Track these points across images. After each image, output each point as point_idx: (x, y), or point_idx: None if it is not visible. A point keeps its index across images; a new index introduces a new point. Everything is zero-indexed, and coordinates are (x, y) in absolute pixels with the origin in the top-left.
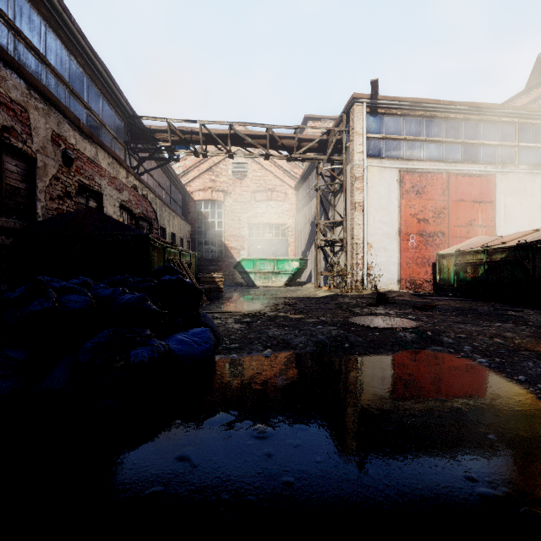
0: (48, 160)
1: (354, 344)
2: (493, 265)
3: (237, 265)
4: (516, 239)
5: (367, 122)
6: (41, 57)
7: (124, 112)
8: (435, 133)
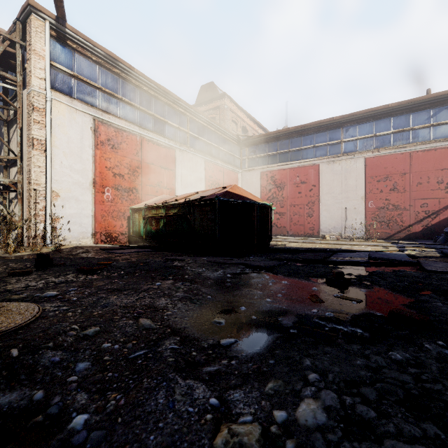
0: None
1: None
2: (170, 219)
3: None
4: (185, 198)
5: (52, 47)
6: None
7: None
8: (131, 97)
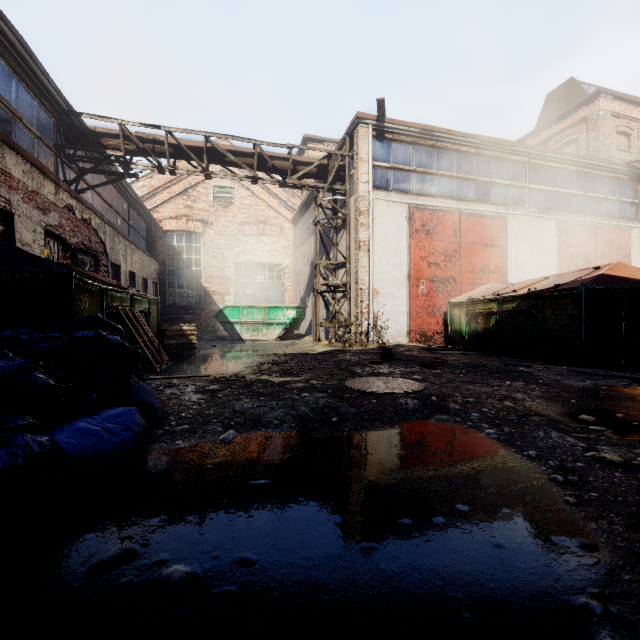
0: None
1: (344, 417)
2: (504, 316)
3: (219, 313)
4: (527, 287)
5: (373, 147)
6: None
7: (54, 105)
8: (447, 167)
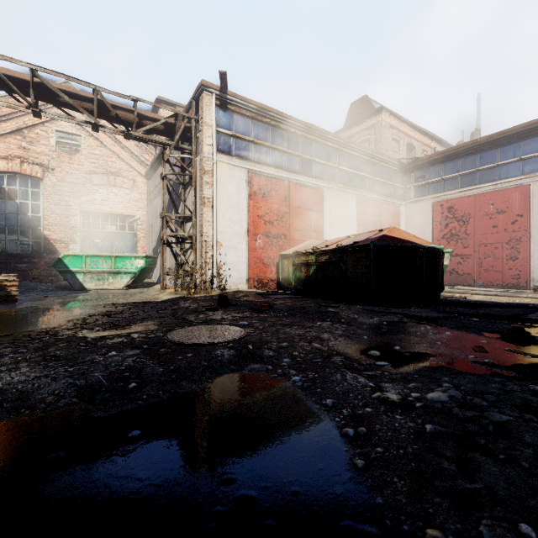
0: None
1: (147, 380)
2: (320, 266)
3: (58, 262)
4: (336, 243)
5: (217, 115)
6: None
7: None
8: (279, 143)
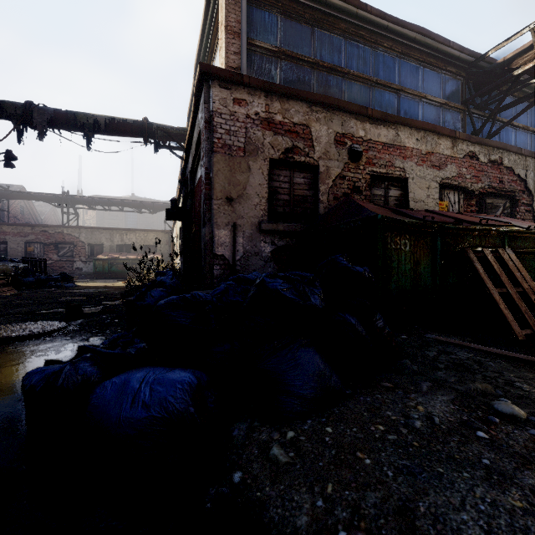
0: (331, 162)
1: None
2: None
3: None
4: None
5: None
6: (339, 71)
7: (459, 65)
8: None
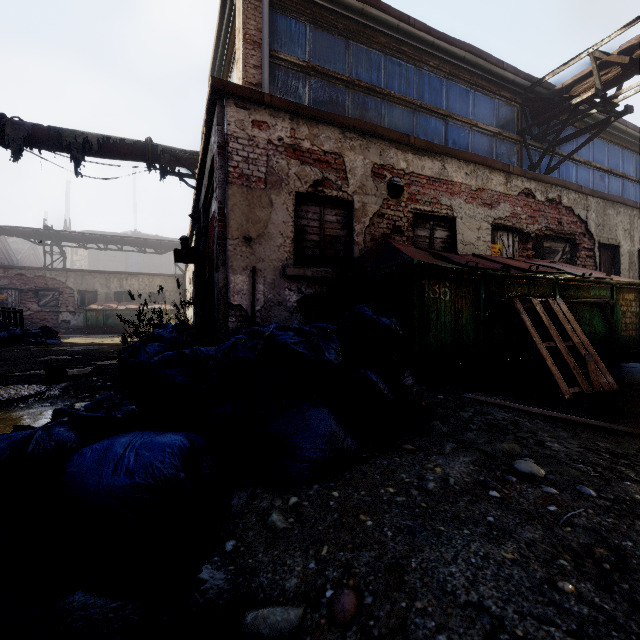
0: (368, 198)
1: None
2: None
3: None
4: None
5: None
6: (378, 92)
7: (515, 90)
8: None
